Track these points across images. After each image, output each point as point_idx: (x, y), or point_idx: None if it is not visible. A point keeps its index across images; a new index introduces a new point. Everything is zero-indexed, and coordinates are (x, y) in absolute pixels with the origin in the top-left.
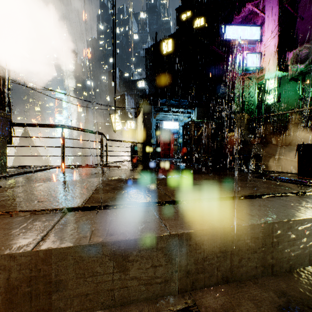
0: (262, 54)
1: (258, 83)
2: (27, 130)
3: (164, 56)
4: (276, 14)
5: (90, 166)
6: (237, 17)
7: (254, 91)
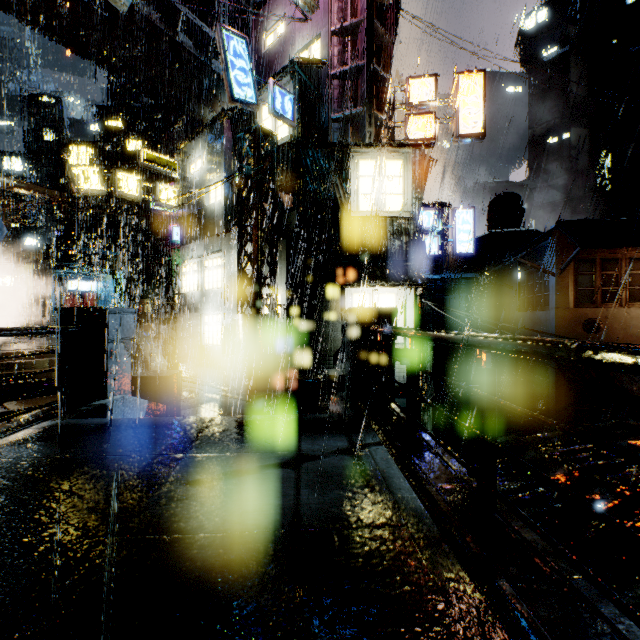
0: None
1: None
2: None
3: None
4: None
5: None
6: None
7: None
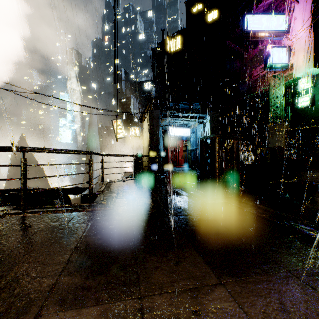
0: (290, 48)
1: (284, 82)
2: (23, 137)
3: (172, 55)
4: None
5: (64, 210)
6: (260, 5)
7: (281, 93)
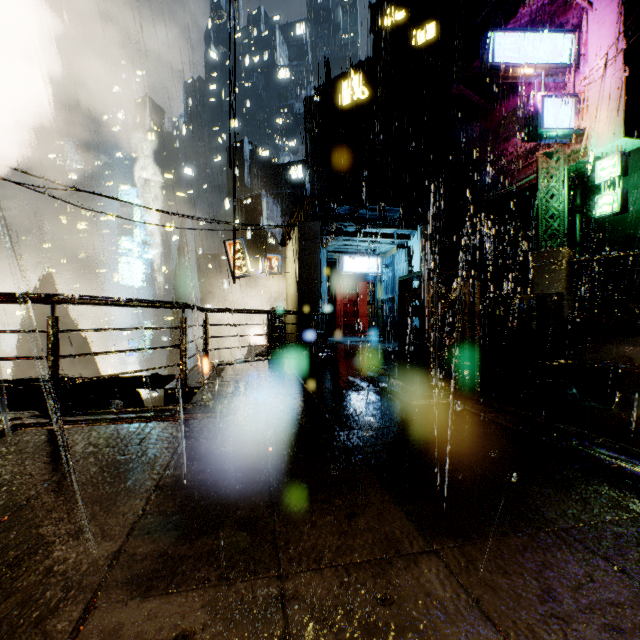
0: (580, 98)
1: (568, 167)
2: (47, 276)
3: (345, 111)
4: (618, 1)
5: (133, 419)
6: (519, 13)
7: (562, 187)
